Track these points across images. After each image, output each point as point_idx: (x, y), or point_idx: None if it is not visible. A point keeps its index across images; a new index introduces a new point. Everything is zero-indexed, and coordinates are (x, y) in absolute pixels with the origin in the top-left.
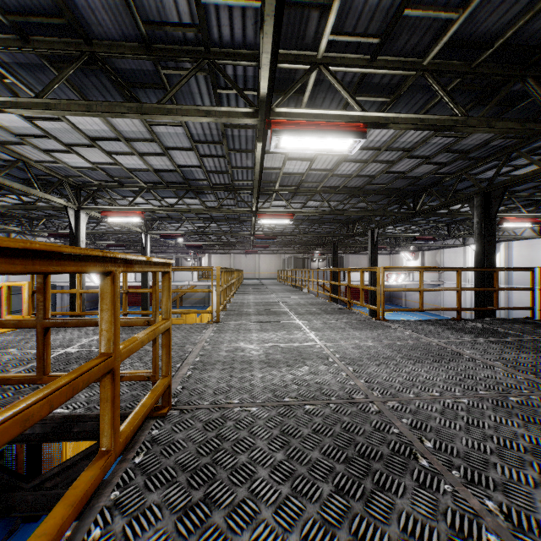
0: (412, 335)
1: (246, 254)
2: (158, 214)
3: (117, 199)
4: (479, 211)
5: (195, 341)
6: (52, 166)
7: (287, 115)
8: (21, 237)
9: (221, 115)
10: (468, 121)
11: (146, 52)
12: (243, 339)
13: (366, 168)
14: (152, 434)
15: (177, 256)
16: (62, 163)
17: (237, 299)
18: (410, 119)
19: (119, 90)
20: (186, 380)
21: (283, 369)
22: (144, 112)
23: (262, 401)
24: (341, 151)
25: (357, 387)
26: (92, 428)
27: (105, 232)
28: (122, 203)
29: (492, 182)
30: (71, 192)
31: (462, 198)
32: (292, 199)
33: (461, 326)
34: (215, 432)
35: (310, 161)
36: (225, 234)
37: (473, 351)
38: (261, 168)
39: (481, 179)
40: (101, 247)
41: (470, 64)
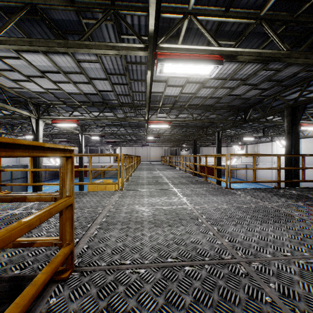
0: (252, 199)
1: (142, 146)
2: (89, 122)
3: (63, 112)
4: (288, 119)
5: (105, 205)
6: (20, 91)
7: (168, 49)
8: (8, 136)
9: (122, 49)
10: (291, 54)
11: (70, 5)
12: (137, 203)
13: (216, 92)
14: (49, 302)
15: (101, 148)
16: (25, 89)
17: (135, 174)
18: (252, 52)
19: (55, 35)
20: (92, 240)
21: (166, 229)
22: (69, 47)
23: (149, 262)
24: (204, 75)
25: (224, 247)
26: (5, 288)
27: (57, 133)
28: (66, 115)
29: (296, 100)
30: (33, 107)
31: (276, 111)
32: (169, 112)
33: (283, 193)
34: (106, 300)
35: (181, 88)
36: (129, 134)
37: (299, 212)
38: (150, 90)
39: (287, 99)
40: (56, 142)
41: (292, 15)
